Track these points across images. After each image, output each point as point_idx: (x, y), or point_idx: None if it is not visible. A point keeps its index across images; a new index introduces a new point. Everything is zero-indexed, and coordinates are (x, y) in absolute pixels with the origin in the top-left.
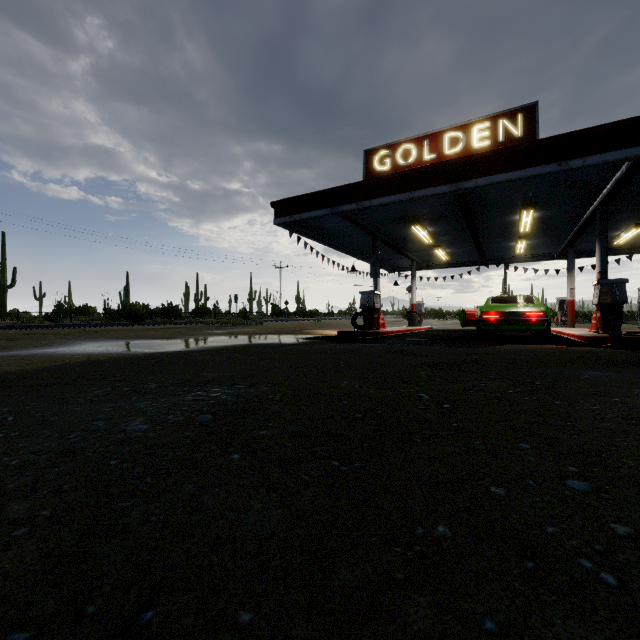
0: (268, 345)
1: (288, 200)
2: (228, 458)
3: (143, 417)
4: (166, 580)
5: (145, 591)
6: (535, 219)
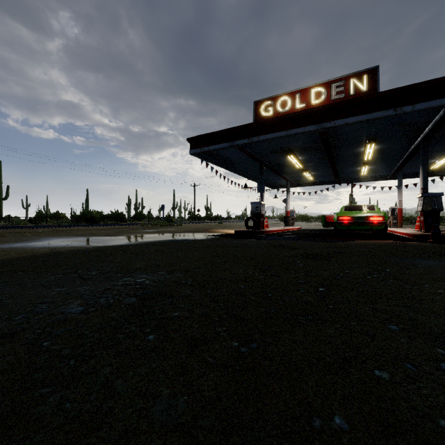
0: (185, 240)
1: (199, 137)
2: (144, 339)
3: (80, 300)
4: None
5: None
6: (375, 150)
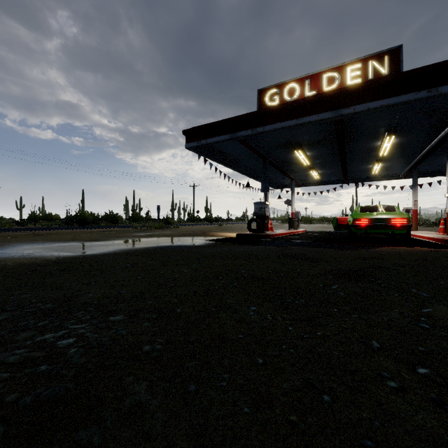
0: (177, 247)
1: (196, 128)
2: None
3: None
4: None
5: None
6: (393, 145)
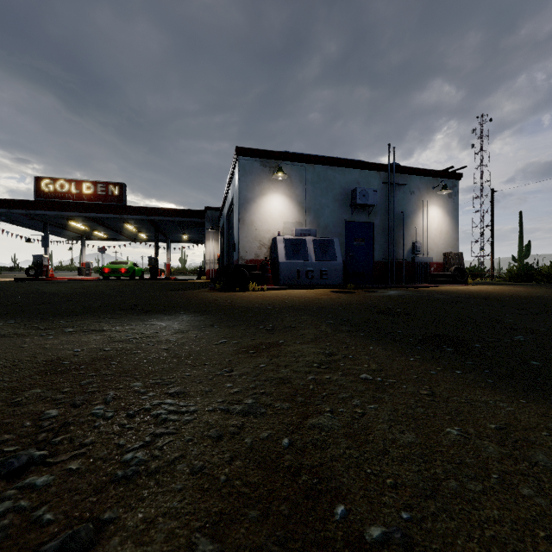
0: None
1: None
2: None
3: None
4: None
5: None
6: (137, 227)
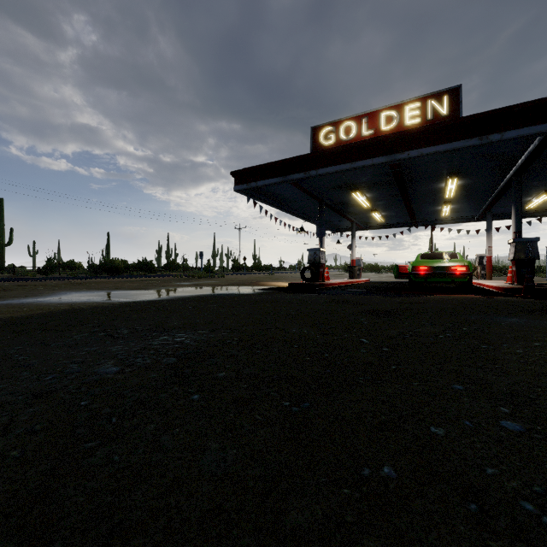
0: (228, 295)
1: (246, 170)
2: (189, 399)
3: (114, 360)
4: (123, 523)
5: (102, 535)
6: (459, 186)
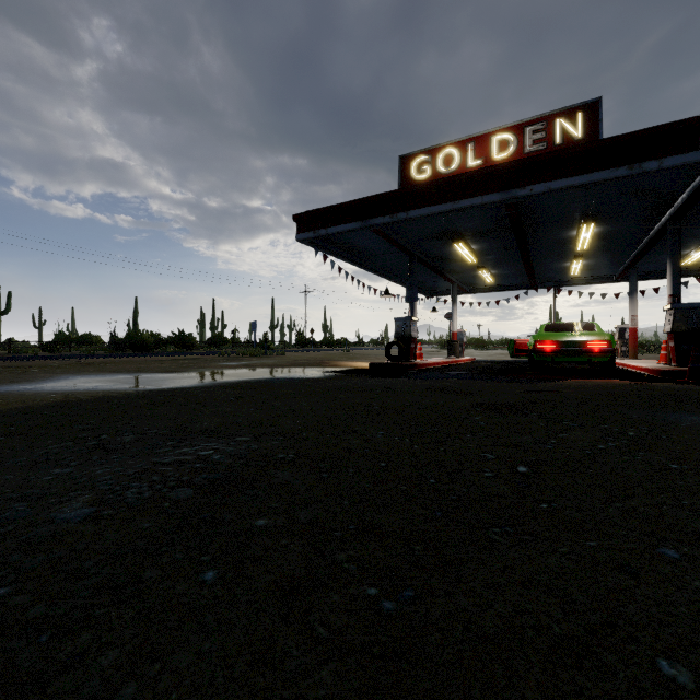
0: (288, 380)
1: (312, 212)
2: (197, 579)
3: (91, 493)
4: None
5: None
6: (595, 235)
